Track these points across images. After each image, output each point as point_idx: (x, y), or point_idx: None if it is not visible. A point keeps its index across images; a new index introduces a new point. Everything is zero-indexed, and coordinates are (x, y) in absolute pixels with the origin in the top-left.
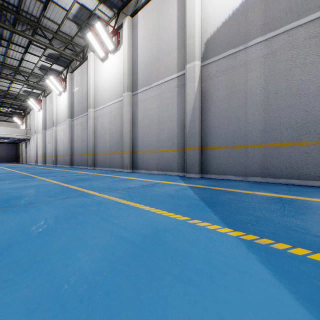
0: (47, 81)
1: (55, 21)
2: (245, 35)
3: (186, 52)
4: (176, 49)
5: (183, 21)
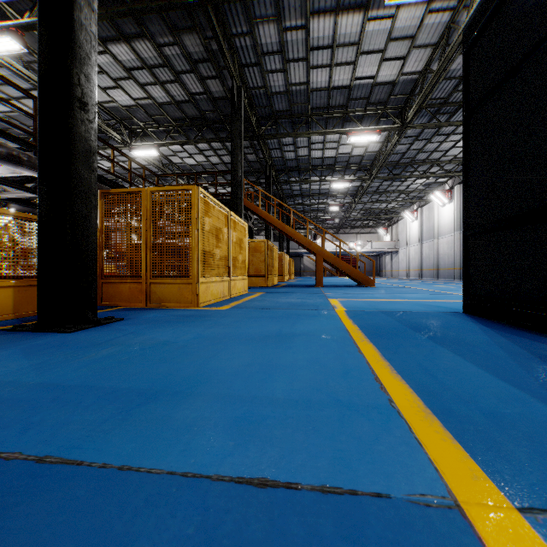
0: (431, 196)
1: (452, 155)
2: None
3: None
4: None
5: None
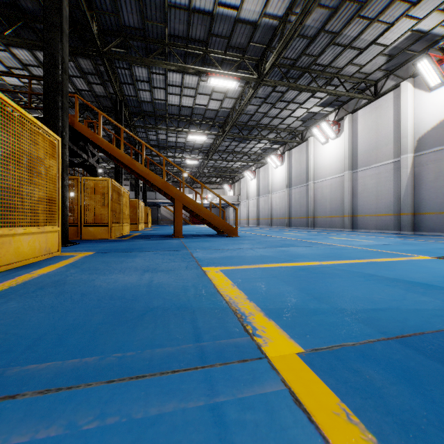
0: (268, 159)
1: (287, 124)
2: None
3: (400, 147)
4: (392, 142)
5: (398, 123)
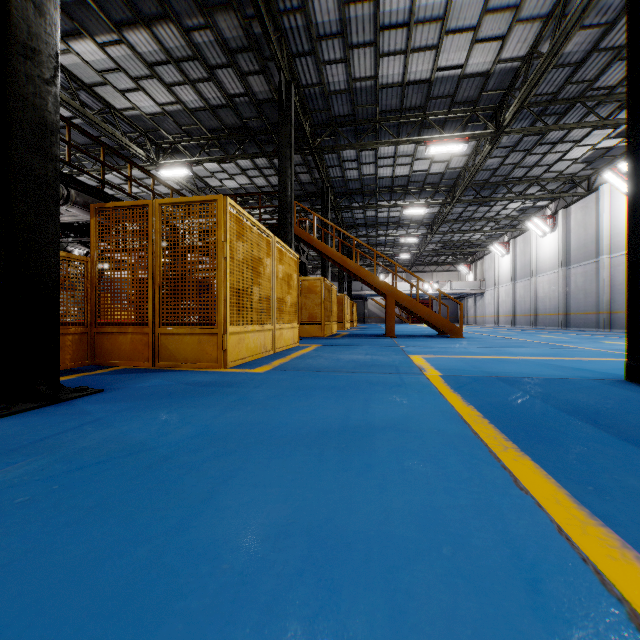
0: (528, 224)
1: (557, 170)
2: None
3: None
4: None
5: None
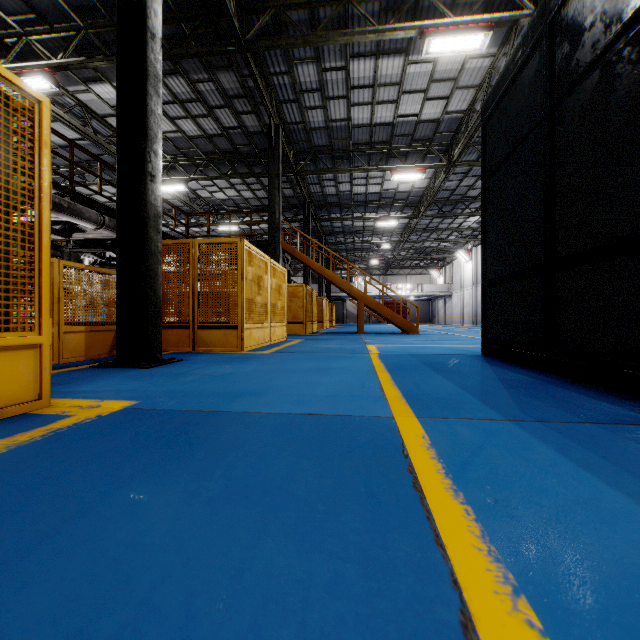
0: None
1: None
2: None
3: None
4: None
5: None
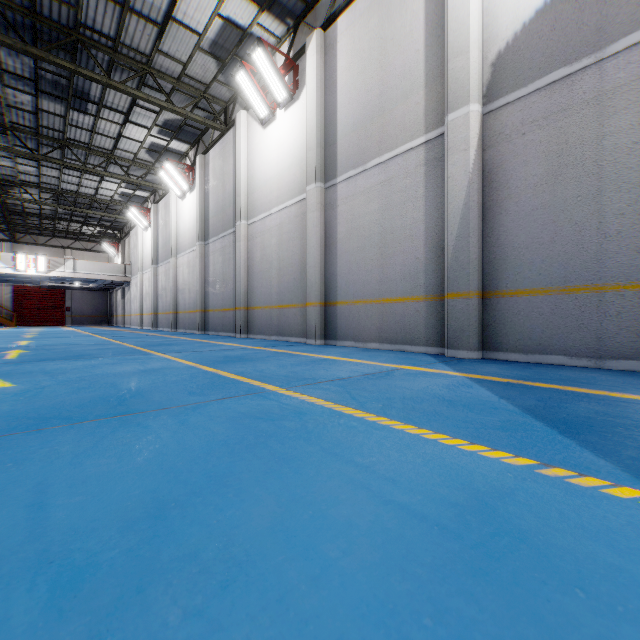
0: (161, 173)
1: (178, 58)
2: (596, 31)
3: (448, 88)
4: (422, 83)
5: (440, 22)
